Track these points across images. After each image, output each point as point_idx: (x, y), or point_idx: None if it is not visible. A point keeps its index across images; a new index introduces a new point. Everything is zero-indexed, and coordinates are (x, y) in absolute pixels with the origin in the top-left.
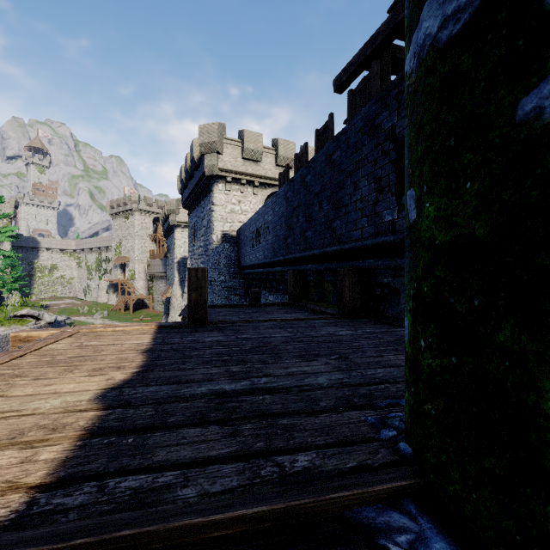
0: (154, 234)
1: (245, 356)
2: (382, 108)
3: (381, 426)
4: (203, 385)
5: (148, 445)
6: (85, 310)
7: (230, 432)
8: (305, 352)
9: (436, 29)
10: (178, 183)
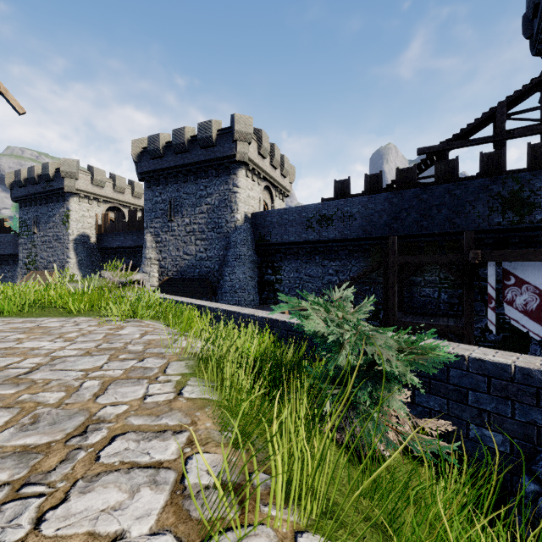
0: None
1: None
2: (493, 184)
3: None
4: None
5: None
6: None
7: None
8: None
9: None
10: (133, 148)
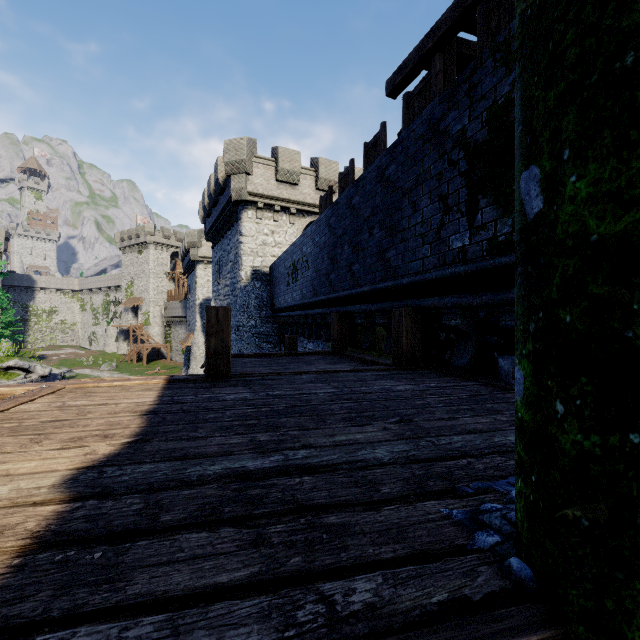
0: (172, 271)
1: (277, 419)
2: (450, 108)
3: (475, 526)
4: (217, 461)
5: (123, 564)
6: (90, 361)
7: (252, 539)
8: (356, 414)
9: None
10: (200, 210)
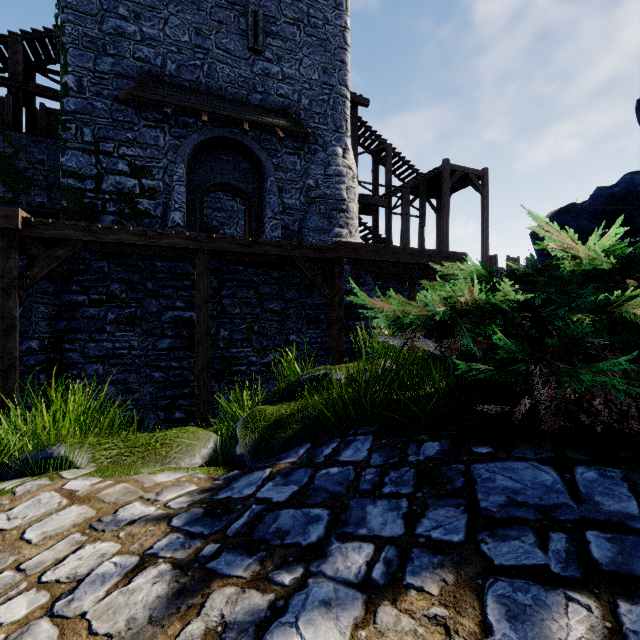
0: None
1: None
2: None
3: None
4: None
5: None
6: None
7: None
8: None
9: (73, 184)
10: None
